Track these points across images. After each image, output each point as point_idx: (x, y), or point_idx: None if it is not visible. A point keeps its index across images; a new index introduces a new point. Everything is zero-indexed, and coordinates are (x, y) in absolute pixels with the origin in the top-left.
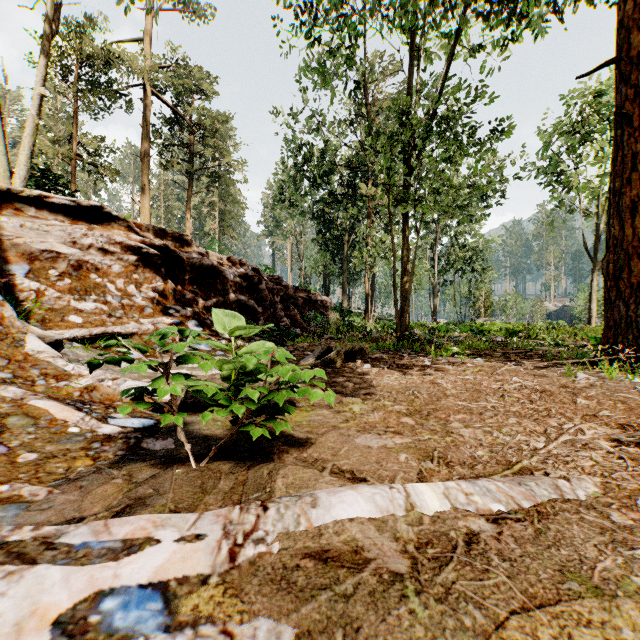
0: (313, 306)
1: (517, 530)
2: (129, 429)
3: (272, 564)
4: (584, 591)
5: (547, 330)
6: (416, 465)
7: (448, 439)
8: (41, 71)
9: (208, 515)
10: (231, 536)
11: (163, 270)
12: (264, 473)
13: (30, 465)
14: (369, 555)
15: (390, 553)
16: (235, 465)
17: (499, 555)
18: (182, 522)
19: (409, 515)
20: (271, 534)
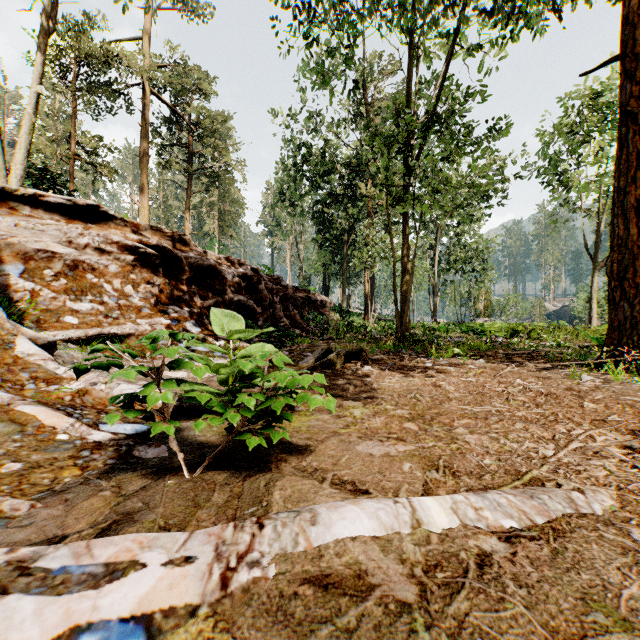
0: (313, 306)
1: (532, 550)
2: (121, 436)
3: (268, 591)
4: (611, 624)
5: (548, 330)
6: (421, 475)
7: (453, 446)
8: (38, 69)
9: (199, 534)
10: (223, 558)
11: (161, 270)
12: (261, 485)
13: (14, 476)
14: (373, 580)
15: (396, 578)
16: (230, 475)
17: (515, 580)
18: (171, 542)
19: (415, 533)
20: (267, 556)
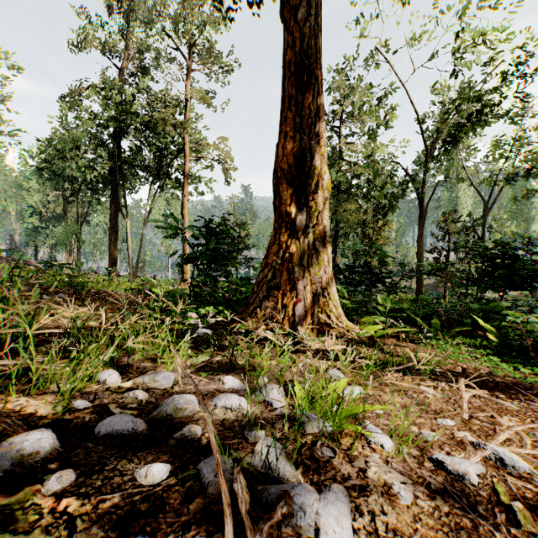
0: None
1: None
2: None
3: None
4: None
5: None
6: None
7: None
8: None
9: None
10: None
11: None
12: None
13: None
14: None
15: None
16: None
17: None
18: None
19: None
20: None
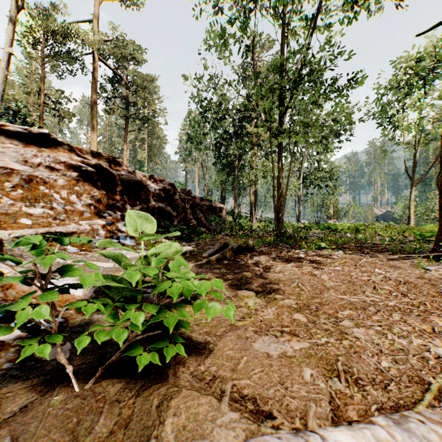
0: (213, 211)
1: None
2: None
3: None
4: None
5: (382, 229)
6: (324, 387)
7: (345, 343)
8: (10, 35)
9: None
10: None
11: (99, 184)
12: (153, 405)
13: None
14: None
15: None
16: (124, 386)
17: None
18: None
19: None
20: None
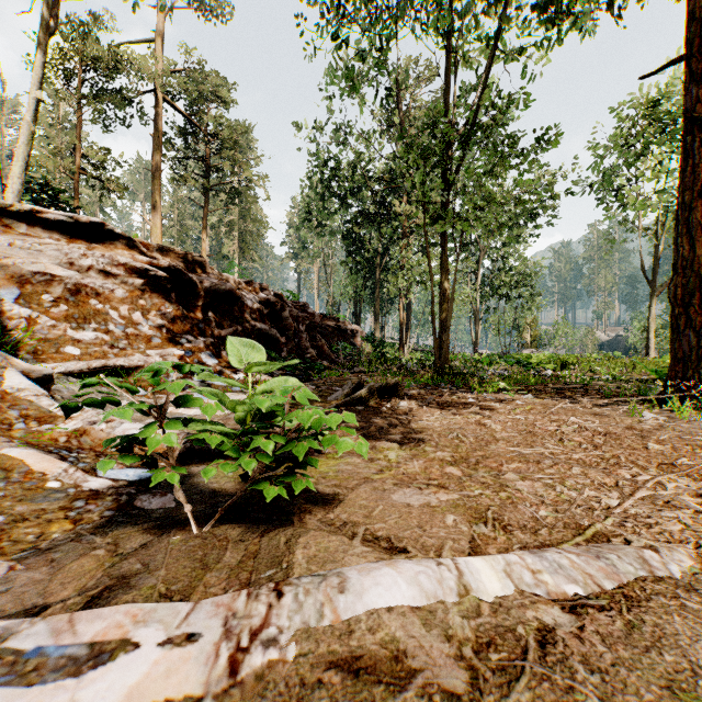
0: (342, 336)
1: (602, 623)
2: (122, 483)
3: (286, 677)
4: None
5: (602, 362)
6: (467, 530)
7: (503, 495)
8: (37, 72)
9: (206, 604)
10: (233, 636)
11: (173, 295)
12: (281, 542)
13: None
14: (414, 663)
15: (441, 660)
16: (246, 530)
17: (584, 663)
18: (171, 615)
19: (463, 602)
20: (286, 632)
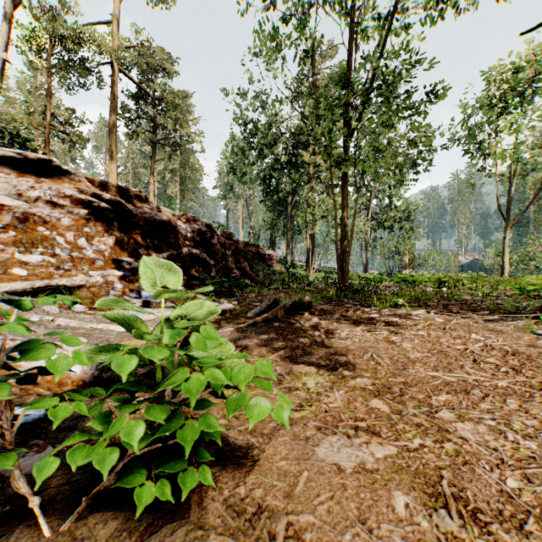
0: (261, 259)
1: None
2: None
3: None
4: None
5: (471, 281)
6: (428, 527)
7: (449, 447)
8: (4, 37)
9: None
10: None
11: (116, 224)
12: None
13: None
14: None
15: None
16: (122, 525)
17: None
18: None
19: None
20: None
